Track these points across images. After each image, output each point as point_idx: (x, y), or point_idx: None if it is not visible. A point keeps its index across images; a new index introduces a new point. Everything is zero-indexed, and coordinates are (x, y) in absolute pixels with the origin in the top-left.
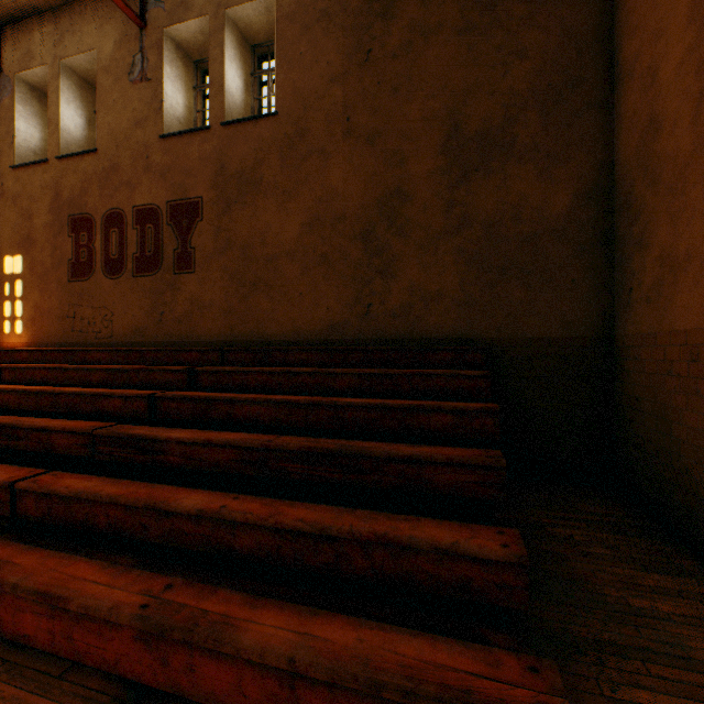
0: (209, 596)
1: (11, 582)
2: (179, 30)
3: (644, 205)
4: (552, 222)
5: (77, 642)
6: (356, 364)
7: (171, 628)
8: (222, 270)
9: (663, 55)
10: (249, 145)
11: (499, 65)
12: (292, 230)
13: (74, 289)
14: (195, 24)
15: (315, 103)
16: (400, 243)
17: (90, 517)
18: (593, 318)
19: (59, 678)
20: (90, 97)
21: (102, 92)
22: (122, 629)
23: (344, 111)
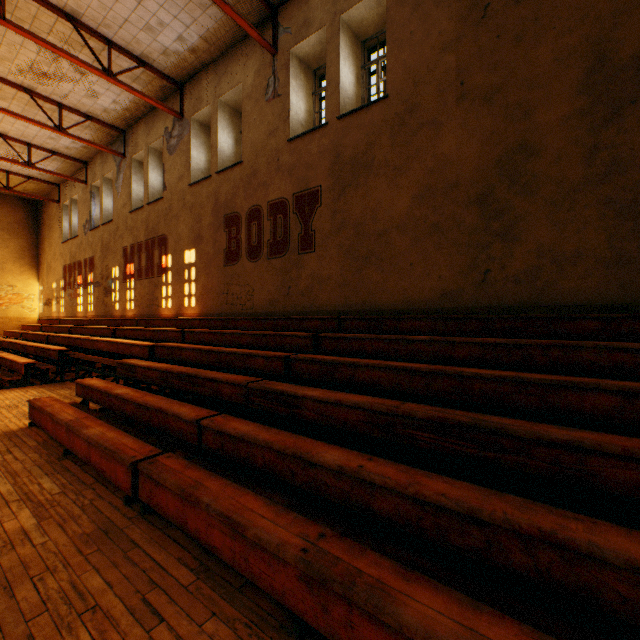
0: (359, 555)
1: (205, 501)
2: (302, 47)
3: None
4: None
5: (251, 565)
6: (473, 333)
7: (330, 579)
8: (337, 247)
9: None
10: (361, 132)
11: None
12: (401, 204)
13: (227, 272)
14: (314, 38)
15: (425, 77)
16: (524, 202)
17: (250, 456)
18: None
19: (239, 590)
20: (237, 122)
21: (246, 115)
22: (287, 566)
23: (457, 76)
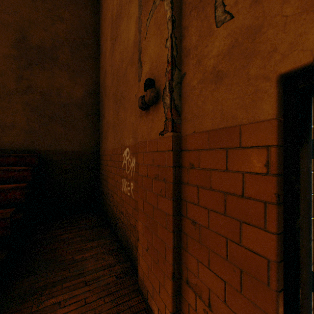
0: None
1: None
2: None
3: (104, 102)
4: (76, 101)
5: None
6: None
7: None
8: None
9: (107, 48)
10: None
11: (50, 18)
12: None
13: None
14: None
15: None
16: None
17: None
18: (93, 143)
19: None
20: None
21: None
22: None
23: None
